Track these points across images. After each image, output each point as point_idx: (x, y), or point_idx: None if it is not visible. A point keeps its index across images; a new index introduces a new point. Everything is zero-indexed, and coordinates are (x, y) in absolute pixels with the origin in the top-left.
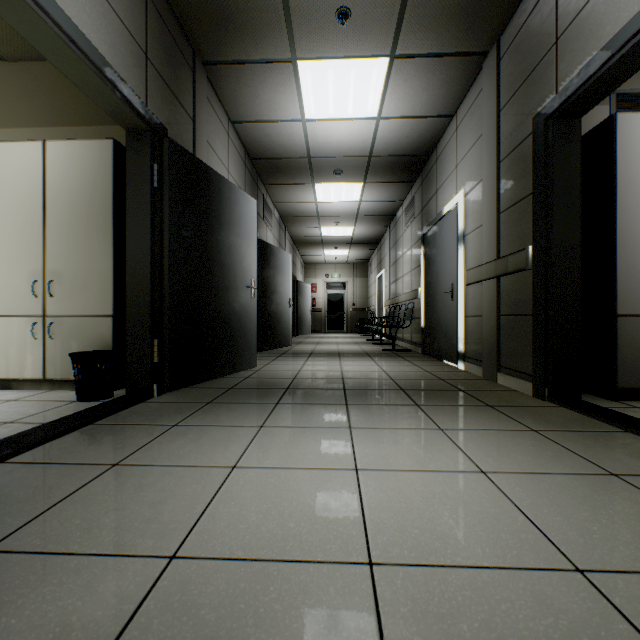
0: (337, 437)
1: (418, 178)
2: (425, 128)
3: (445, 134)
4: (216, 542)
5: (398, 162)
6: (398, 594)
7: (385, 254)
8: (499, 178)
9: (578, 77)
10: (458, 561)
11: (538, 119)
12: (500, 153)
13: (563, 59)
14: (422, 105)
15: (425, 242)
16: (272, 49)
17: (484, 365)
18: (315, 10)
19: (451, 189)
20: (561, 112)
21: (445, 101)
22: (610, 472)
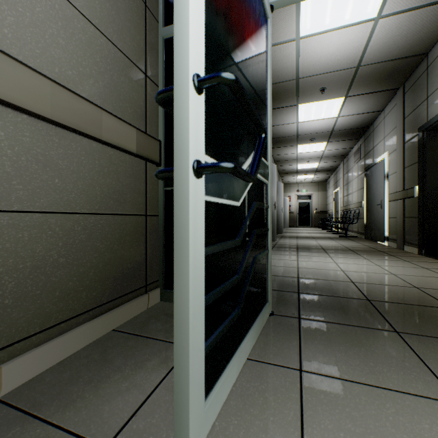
0: (326, 258)
1: (362, 137)
2: (365, 117)
3: (378, 118)
4: (305, 267)
5: (349, 132)
6: (349, 273)
7: (339, 178)
8: (404, 151)
9: (433, 119)
10: (363, 272)
11: (419, 130)
12: (405, 139)
13: (429, 107)
14: (363, 109)
15: (366, 175)
16: (288, 103)
17: (397, 242)
18: (310, 90)
19: (381, 149)
20: (429, 129)
21: (376, 106)
22: (424, 268)
